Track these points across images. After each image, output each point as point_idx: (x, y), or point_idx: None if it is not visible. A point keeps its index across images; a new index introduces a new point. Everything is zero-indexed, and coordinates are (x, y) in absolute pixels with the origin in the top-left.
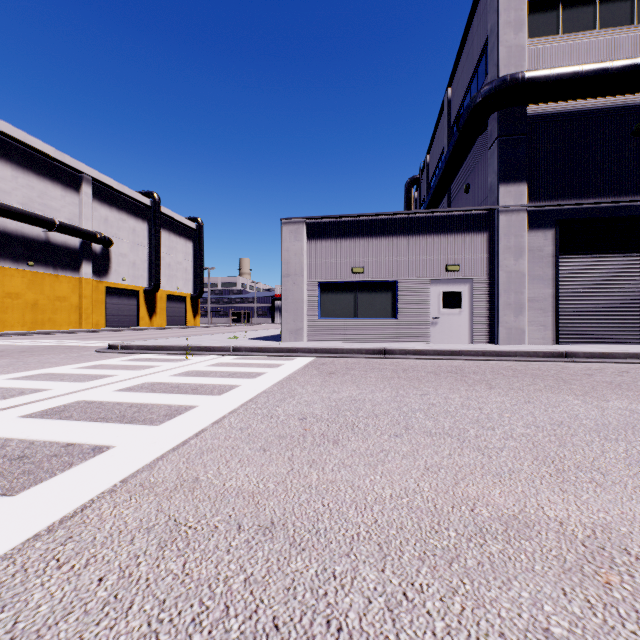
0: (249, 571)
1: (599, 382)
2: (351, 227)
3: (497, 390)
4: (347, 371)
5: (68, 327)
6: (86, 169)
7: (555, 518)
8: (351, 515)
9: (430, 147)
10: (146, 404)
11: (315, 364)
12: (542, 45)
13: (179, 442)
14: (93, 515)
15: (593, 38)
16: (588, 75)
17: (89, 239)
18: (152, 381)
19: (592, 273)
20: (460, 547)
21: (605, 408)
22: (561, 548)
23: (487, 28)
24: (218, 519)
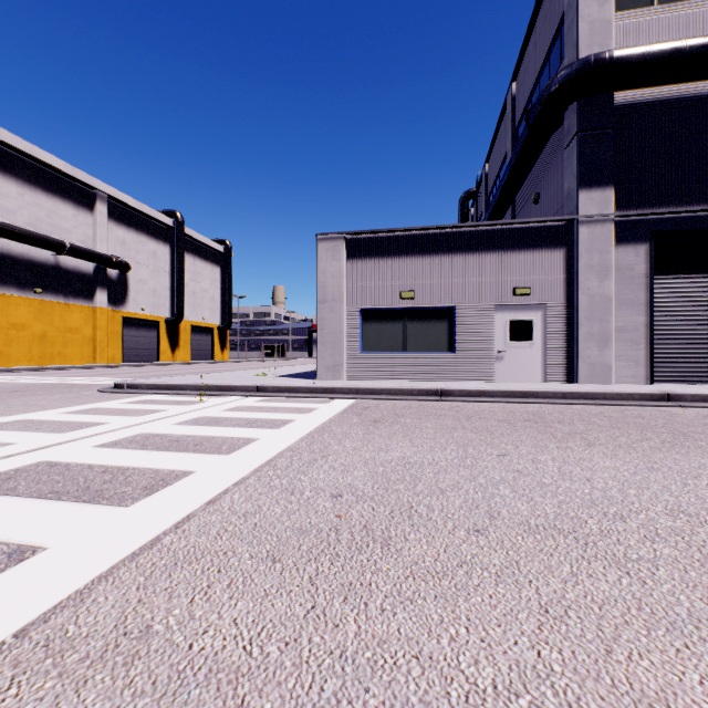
0: None
1: None
2: (399, 243)
3: (600, 448)
4: (396, 418)
5: (80, 362)
6: (100, 185)
7: None
8: None
9: (489, 154)
10: (126, 468)
11: (356, 408)
12: (633, 19)
13: (146, 540)
14: None
15: (697, 9)
16: (693, 51)
17: (104, 263)
18: (148, 432)
19: (695, 297)
20: None
21: None
22: None
23: (563, 4)
24: None
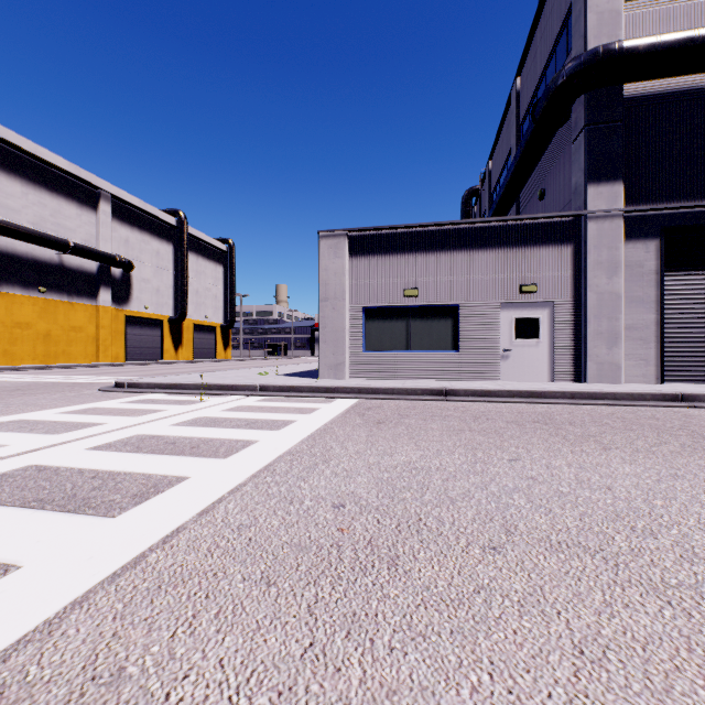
0: None
1: None
2: (402, 240)
3: (617, 453)
4: (400, 419)
5: (84, 360)
6: (104, 185)
7: None
8: None
9: (493, 151)
10: (117, 473)
11: (359, 409)
12: (642, 9)
13: (130, 558)
14: None
15: None
16: None
17: (107, 262)
18: (144, 433)
19: None
20: None
21: None
22: None
23: None
24: None
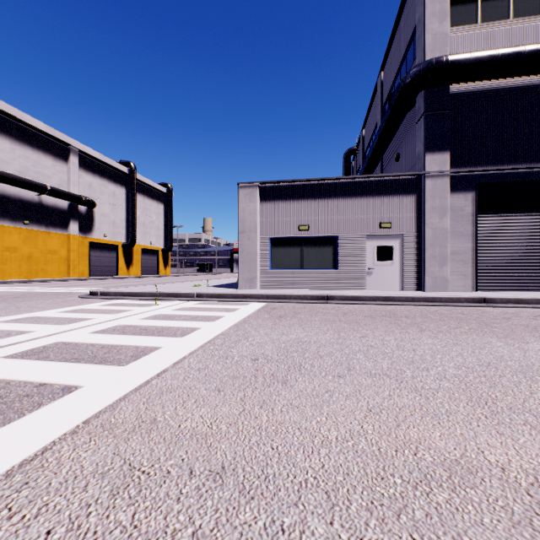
0: (197, 523)
1: (517, 325)
2: (298, 190)
3: (427, 332)
4: (294, 315)
5: (58, 276)
6: (73, 142)
7: (496, 463)
8: (299, 459)
9: (365, 122)
10: (116, 345)
11: (267, 308)
12: (463, 32)
13: (142, 382)
14: (52, 458)
15: (507, 26)
16: (503, 58)
17: (76, 201)
18: (124, 324)
19: (506, 230)
20: (407, 496)
21: (526, 350)
22: (507, 497)
23: (415, 19)
24: (171, 463)
